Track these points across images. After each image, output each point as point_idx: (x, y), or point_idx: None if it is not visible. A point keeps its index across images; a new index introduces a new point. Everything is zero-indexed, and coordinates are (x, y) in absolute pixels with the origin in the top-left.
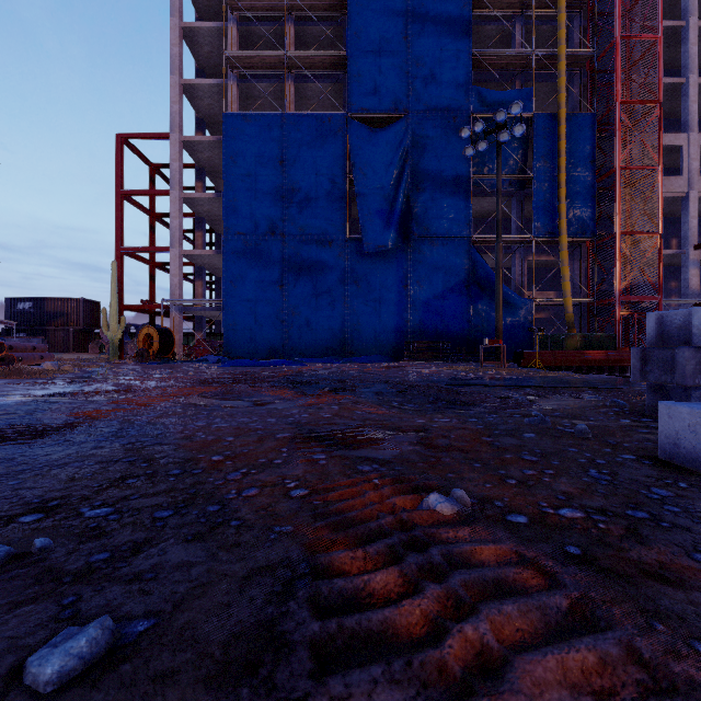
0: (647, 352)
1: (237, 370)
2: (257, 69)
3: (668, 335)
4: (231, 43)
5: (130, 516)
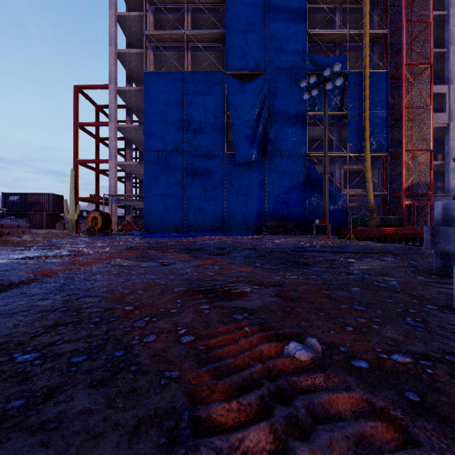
0: (435, 229)
1: (152, 241)
2: (166, 43)
3: (450, 217)
4: (149, 25)
5: (52, 361)
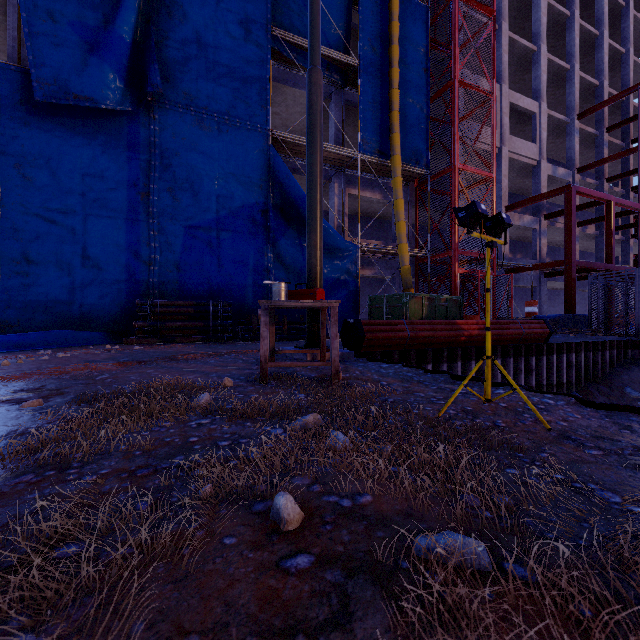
0: None
1: None
2: None
3: None
4: None
5: None
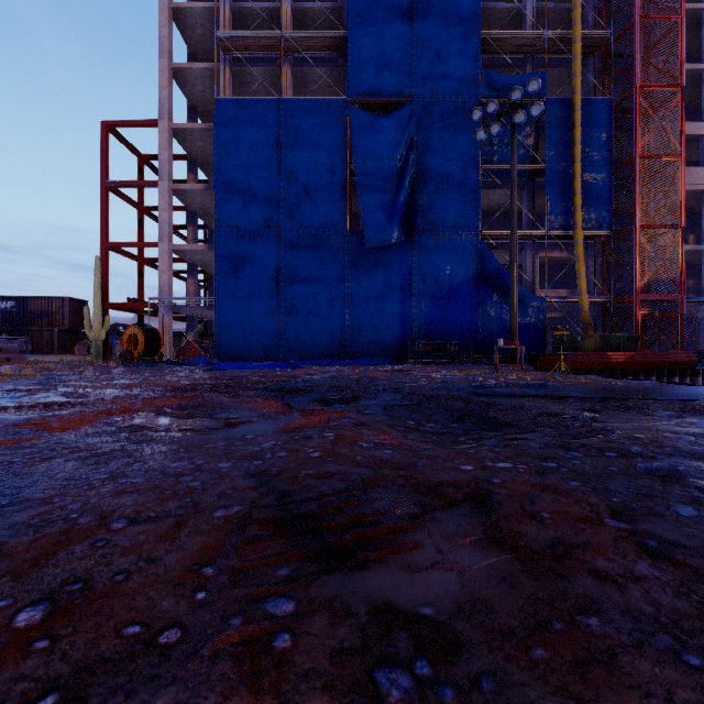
0: None
1: (223, 374)
2: (252, 52)
3: None
4: (224, 24)
5: None
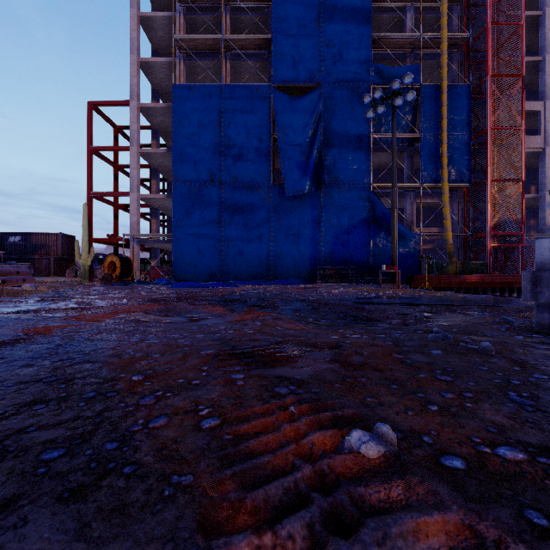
0: (537, 274)
1: (181, 291)
2: (200, 50)
3: None
4: (179, 28)
5: (13, 458)
